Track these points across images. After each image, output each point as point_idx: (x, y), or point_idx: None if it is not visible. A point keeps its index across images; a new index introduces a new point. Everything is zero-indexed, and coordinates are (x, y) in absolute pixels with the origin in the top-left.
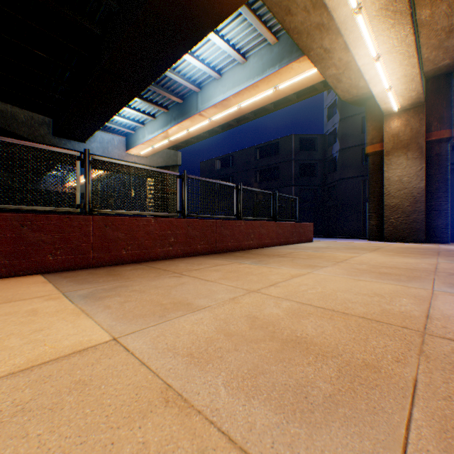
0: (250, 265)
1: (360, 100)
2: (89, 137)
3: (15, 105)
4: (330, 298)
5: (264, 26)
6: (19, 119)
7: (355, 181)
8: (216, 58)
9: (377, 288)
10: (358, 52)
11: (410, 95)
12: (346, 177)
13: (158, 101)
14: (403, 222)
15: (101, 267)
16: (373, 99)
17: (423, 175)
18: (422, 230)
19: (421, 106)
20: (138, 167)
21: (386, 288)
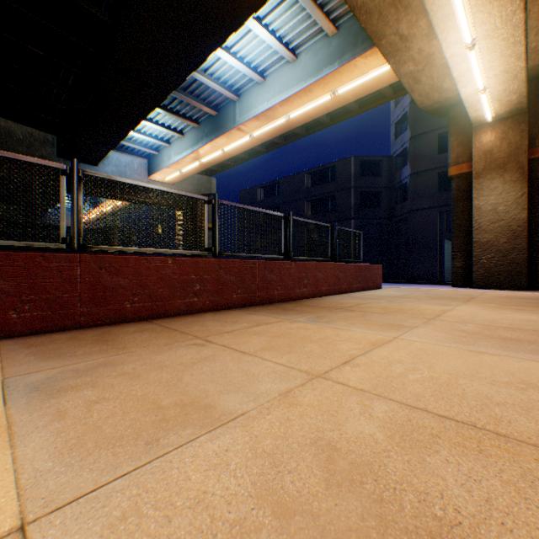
0: (305, 324)
1: (441, 108)
2: (101, 159)
3: (10, 119)
4: (454, 393)
5: (320, 10)
6: (15, 136)
7: (429, 213)
8: (258, 56)
9: (518, 369)
10: (447, 38)
11: (509, 99)
12: (419, 208)
13: (186, 113)
14: (499, 263)
15: (94, 327)
16: (458, 107)
17: (525, 203)
18: (524, 273)
19: (523, 113)
20: (151, 187)
21: (535, 369)
